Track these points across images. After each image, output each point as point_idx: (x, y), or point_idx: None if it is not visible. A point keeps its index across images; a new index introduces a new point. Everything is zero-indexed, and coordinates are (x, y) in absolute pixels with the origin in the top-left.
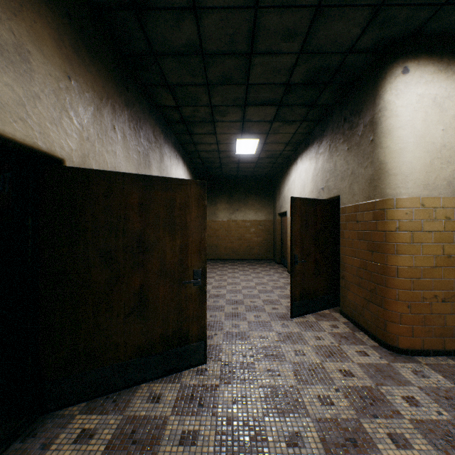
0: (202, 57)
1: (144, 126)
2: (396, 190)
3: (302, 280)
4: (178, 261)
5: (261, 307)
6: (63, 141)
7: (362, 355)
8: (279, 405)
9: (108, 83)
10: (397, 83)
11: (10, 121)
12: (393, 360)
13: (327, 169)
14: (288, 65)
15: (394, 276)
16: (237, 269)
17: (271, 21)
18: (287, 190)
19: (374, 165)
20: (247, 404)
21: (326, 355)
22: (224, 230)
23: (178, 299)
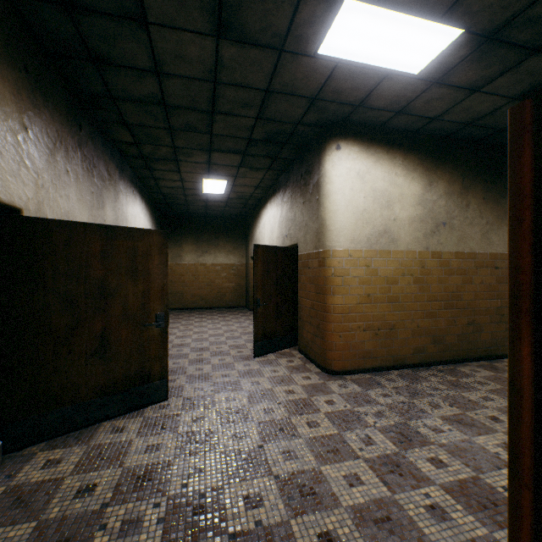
0: (164, 108)
1: (98, 164)
2: (332, 243)
3: (264, 322)
4: (141, 306)
5: (227, 352)
6: (21, 192)
7: (306, 379)
8: (232, 418)
9: (62, 126)
10: (333, 156)
11: None
12: (328, 379)
13: (289, 218)
14: (248, 125)
15: (331, 313)
16: (206, 317)
17: (229, 93)
18: (259, 233)
19: (319, 220)
20: (204, 421)
21: (278, 382)
22: (191, 275)
23: (140, 341)
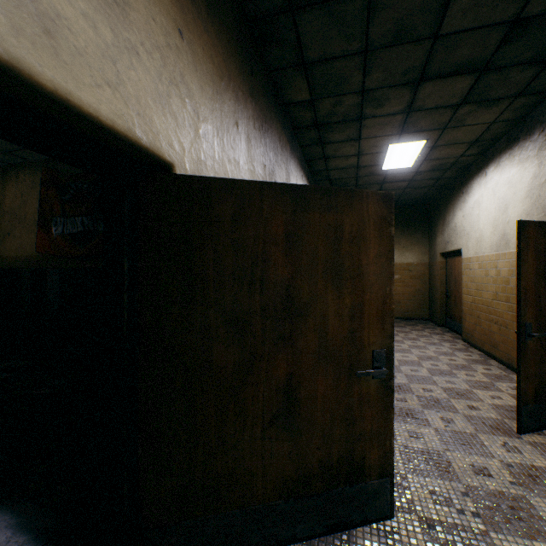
0: None
1: (270, 129)
2: None
3: (538, 368)
4: (347, 335)
5: (445, 402)
6: (172, 134)
7: None
8: None
9: (229, 56)
10: None
11: (89, 82)
12: None
13: None
14: None
15: None
16: None
17: None
18: (462, 217)
19: None
20: None
21: None
22: None
23: (346, 401)
